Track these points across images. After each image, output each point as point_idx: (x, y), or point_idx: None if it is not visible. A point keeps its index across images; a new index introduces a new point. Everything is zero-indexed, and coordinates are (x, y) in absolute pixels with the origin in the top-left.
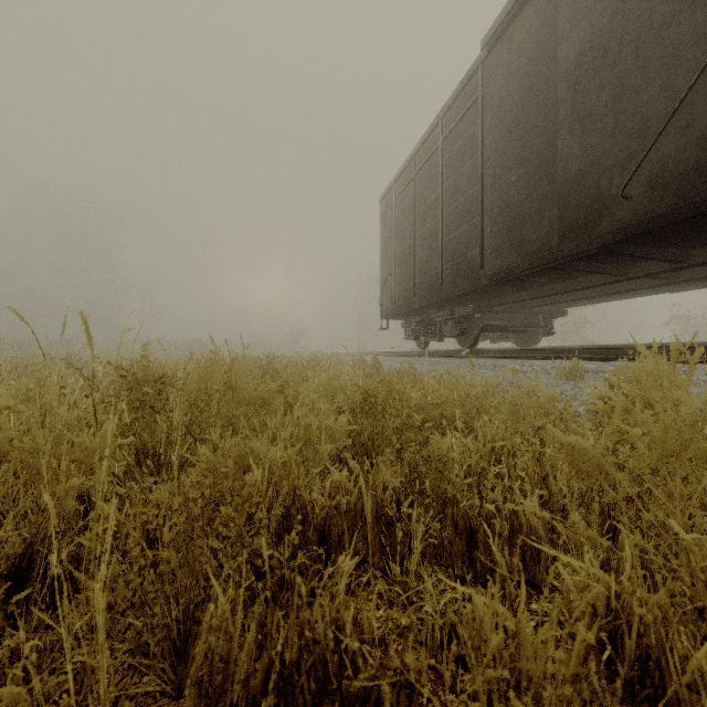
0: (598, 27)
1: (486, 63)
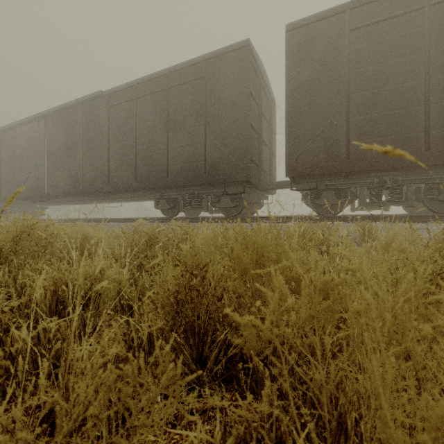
0: (22, 151)
1: (2, 133)
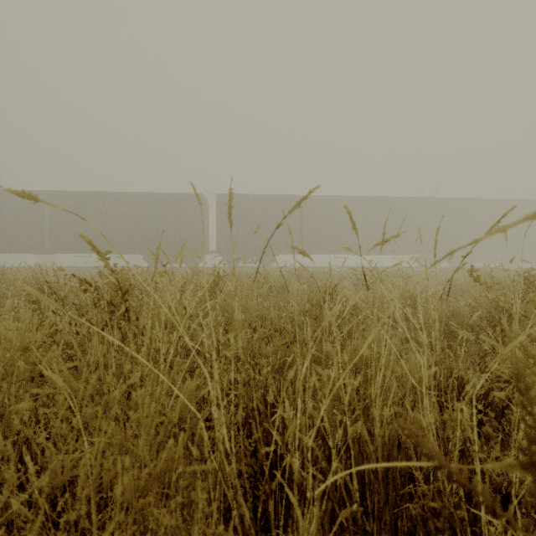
0: (12, 213)
1: None
